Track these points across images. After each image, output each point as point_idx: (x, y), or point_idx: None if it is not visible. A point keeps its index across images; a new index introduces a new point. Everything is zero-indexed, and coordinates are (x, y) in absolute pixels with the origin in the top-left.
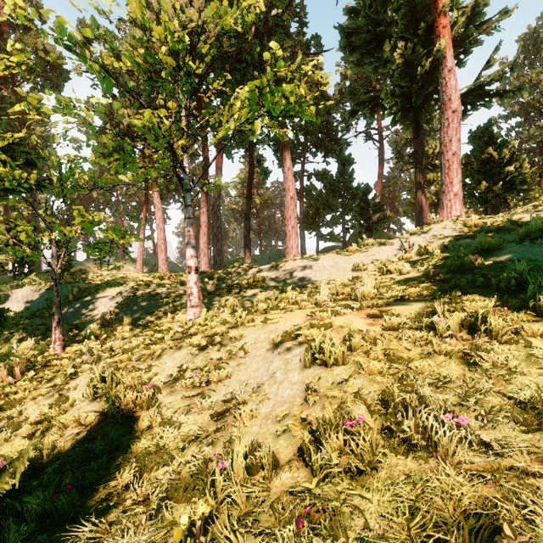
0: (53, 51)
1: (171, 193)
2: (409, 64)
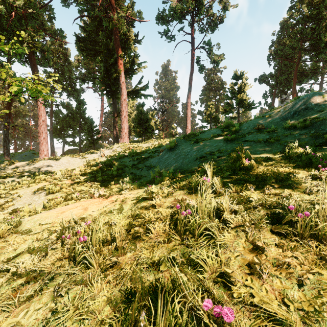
0: None
1: None
2: (108, 72)
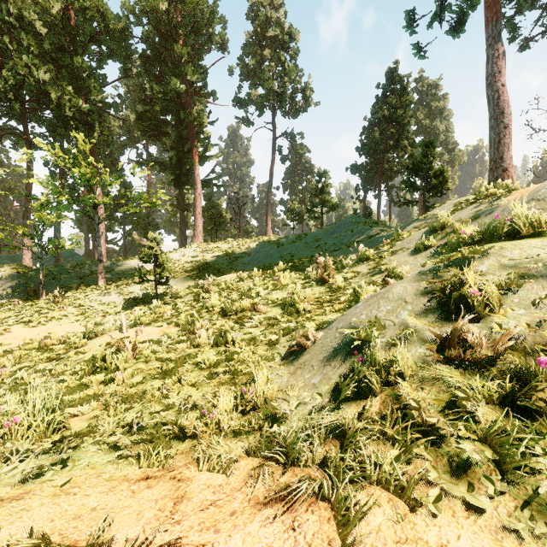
0: None
1: None
2: (180, 162)
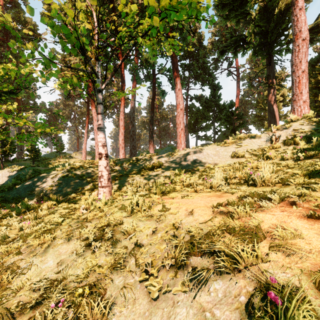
0: (30, 21)
1: (106, 112)
2: (267, 8)
